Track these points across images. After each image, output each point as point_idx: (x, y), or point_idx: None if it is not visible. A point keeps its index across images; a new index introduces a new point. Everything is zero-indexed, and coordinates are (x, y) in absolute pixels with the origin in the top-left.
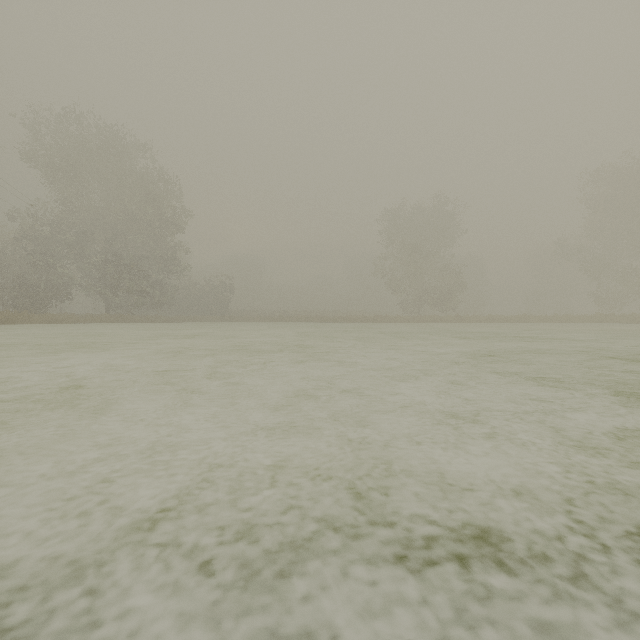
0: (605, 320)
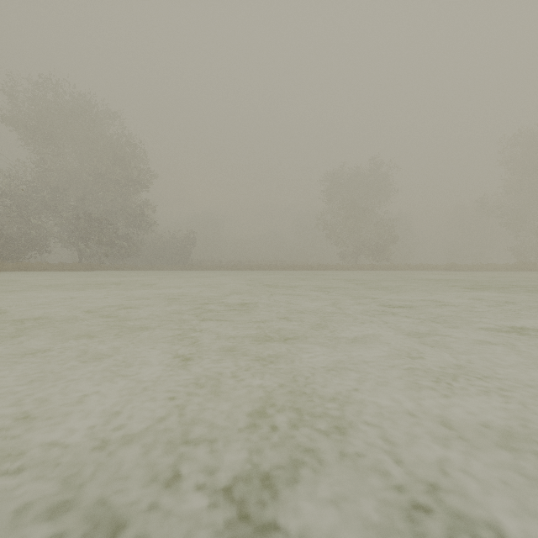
0: (528, 268)
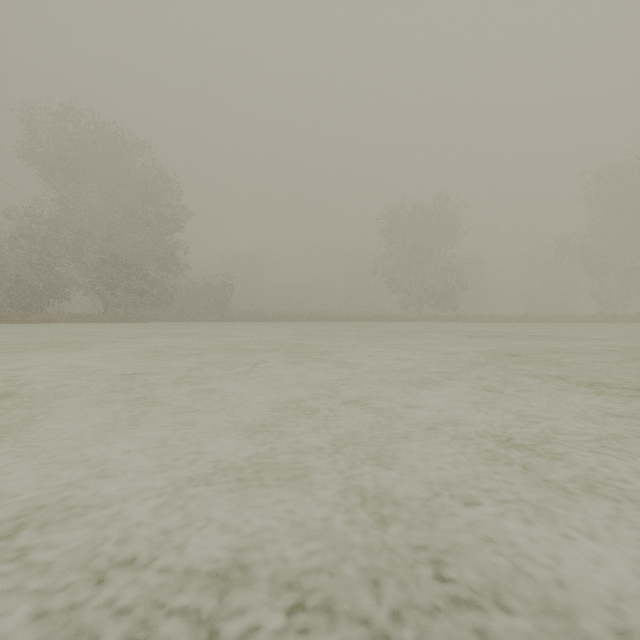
0: (608, 320)
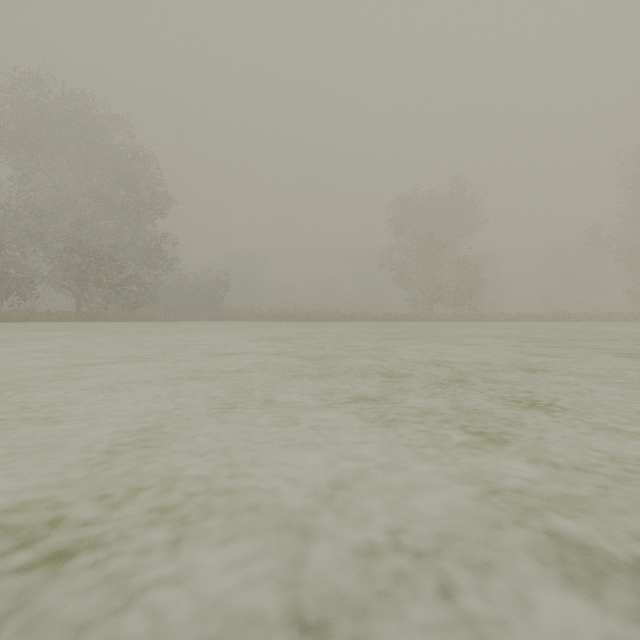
0: None
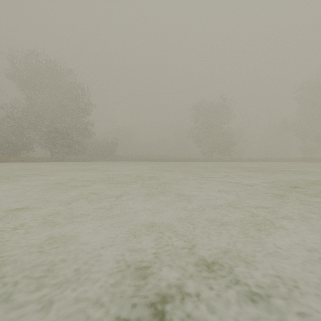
0: (308, 160)
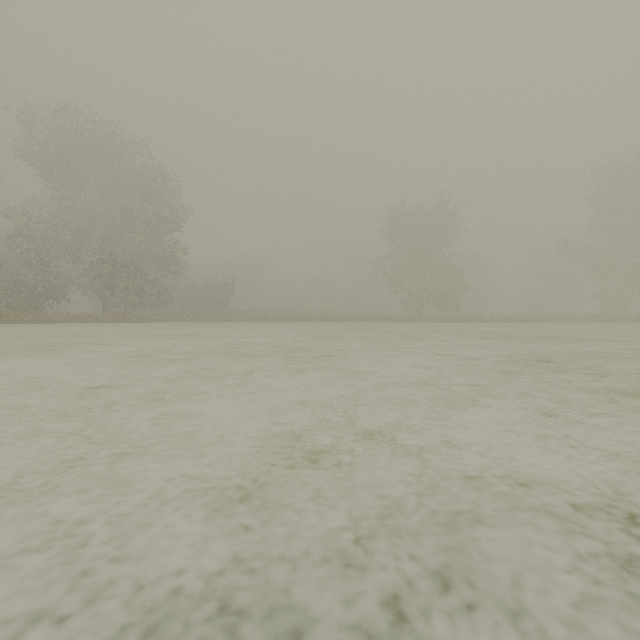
0: (611, 320)
